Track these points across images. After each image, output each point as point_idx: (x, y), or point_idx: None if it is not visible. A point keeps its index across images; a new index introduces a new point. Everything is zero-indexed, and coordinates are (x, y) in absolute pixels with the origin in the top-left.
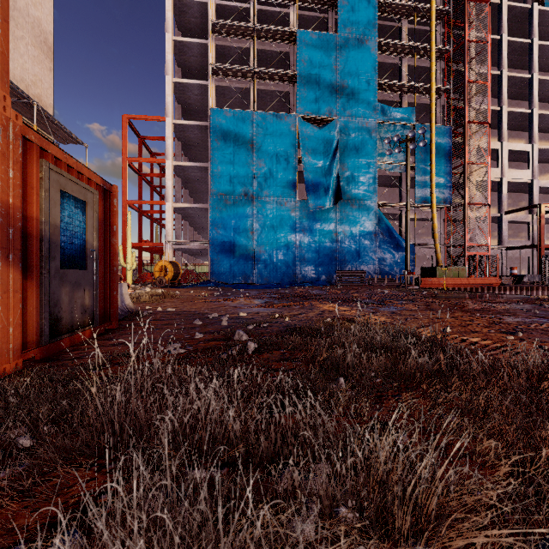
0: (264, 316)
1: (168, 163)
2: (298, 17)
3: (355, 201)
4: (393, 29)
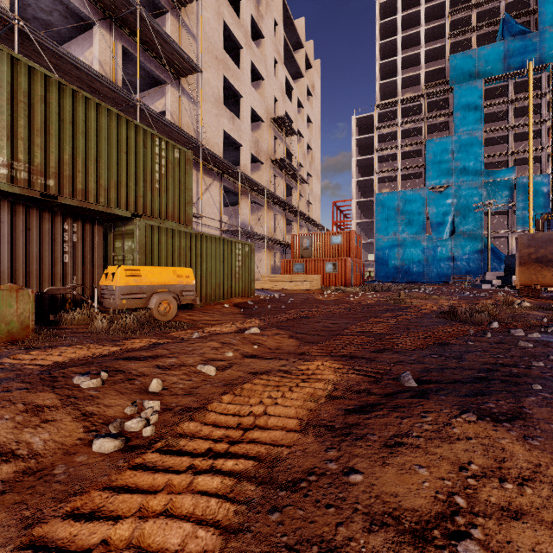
0: None
1: (353, 222)
2: (428, 125)
3: (466, 232)
4: (500, 114)
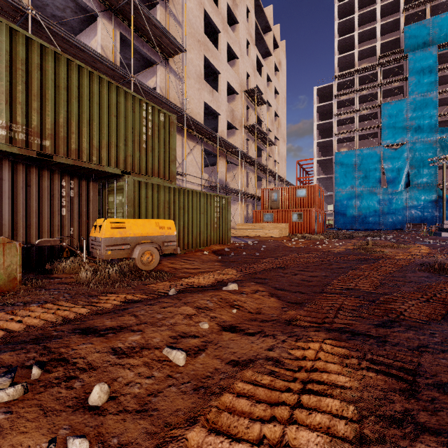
0: None
1: (314, 177)
2: (383, 91)
3: (420, 185)
4: None
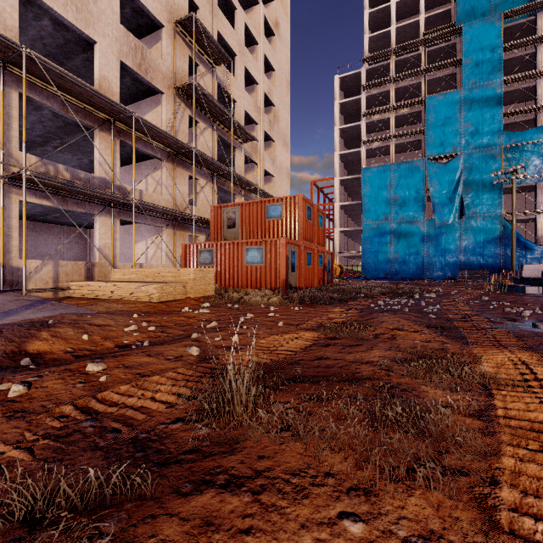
0: None
1: (336, 205)
2: (429, 81)
3: (479, 214)
4: (525, 59)
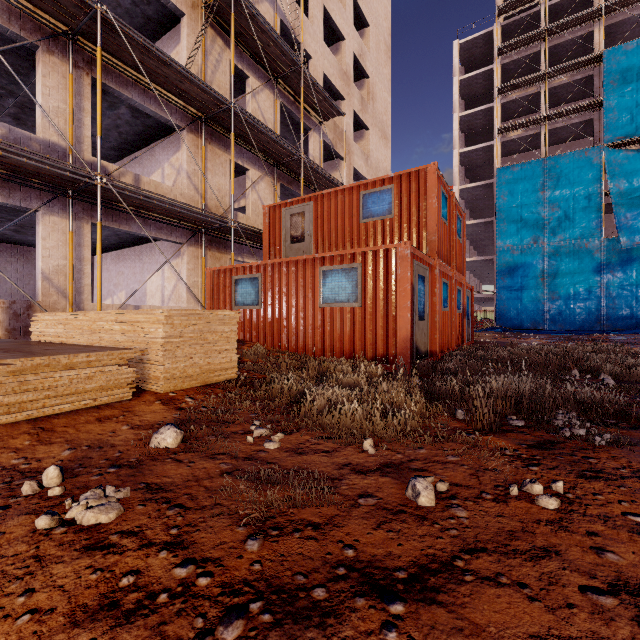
0: (548, 344)
1: None
2: (605, 28)
3: None
4: None
